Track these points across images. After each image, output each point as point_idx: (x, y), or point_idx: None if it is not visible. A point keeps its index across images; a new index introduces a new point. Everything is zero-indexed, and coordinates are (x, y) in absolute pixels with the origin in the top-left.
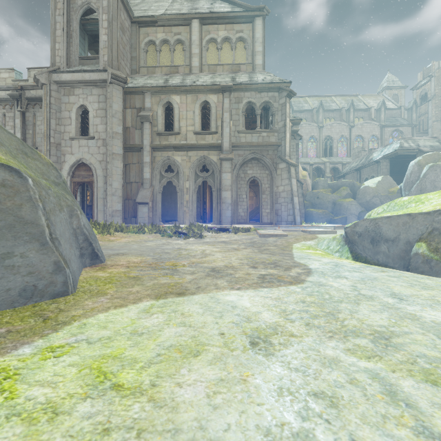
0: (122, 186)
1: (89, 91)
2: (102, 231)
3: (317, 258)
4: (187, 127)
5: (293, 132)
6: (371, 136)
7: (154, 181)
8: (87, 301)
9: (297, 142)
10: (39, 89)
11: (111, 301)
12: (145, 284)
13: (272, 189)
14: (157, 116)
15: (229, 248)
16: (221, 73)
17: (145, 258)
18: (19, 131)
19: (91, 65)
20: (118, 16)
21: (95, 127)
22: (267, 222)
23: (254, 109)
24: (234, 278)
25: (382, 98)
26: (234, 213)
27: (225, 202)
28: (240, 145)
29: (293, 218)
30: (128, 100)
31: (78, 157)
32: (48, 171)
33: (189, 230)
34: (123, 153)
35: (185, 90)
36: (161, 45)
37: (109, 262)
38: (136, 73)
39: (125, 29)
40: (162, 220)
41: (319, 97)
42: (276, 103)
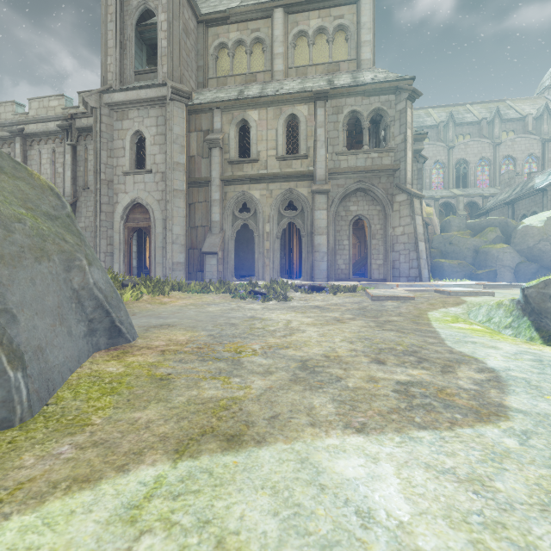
0: (185, 231)
1: (146, 112)
2: (152, 289)
3: (487, 343)
4: (268, 152)
5: (415, 152)
6: (527, 155)
7: (225, 224)
8: (30, 452)
9: (419, 166)
10: (91, 116)
11: (76, 457)
12: (172, 399)
13: (386, 231)
14: (229, 139)
15: (328, 318)
16: (313, 76)
17: (196, 335)
18: (69, 168)
19: (149, 80)
20: (180, 14)
21: (152, 158)
22: (378, 278)
23: (359, 124)
24: (346, 389)
25: (544, 102)
26: (331, 265)
27: (319, 251)
28: (339, 171)
29: (418, 272)
30: (193, 122)
31: (132, 196)
32: (40, 197)
33: (270, 289)
34: (186, 189)
35: (265, 102)
36: (235, 47)
37: (140, 340)
38: (204, 86)
39: (189, 31)
40: (237, 275)
41: (447, 107)
42: (392, 109)
